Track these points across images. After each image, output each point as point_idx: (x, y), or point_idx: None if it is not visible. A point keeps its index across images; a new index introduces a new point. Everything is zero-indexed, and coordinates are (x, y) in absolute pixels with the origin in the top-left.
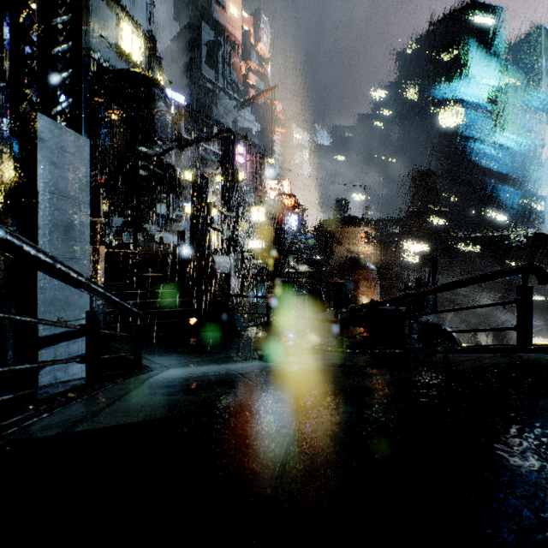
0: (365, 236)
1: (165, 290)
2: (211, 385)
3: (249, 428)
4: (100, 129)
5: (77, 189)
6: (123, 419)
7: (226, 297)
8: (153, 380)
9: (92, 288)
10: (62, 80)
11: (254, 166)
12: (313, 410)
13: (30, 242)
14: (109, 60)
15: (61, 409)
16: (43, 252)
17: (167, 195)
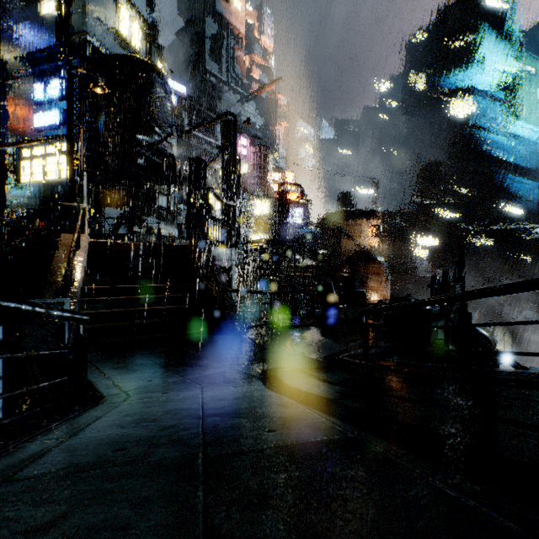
0: (372, 230)
1: (154, 285)
2: None
3: None
4: (97, 117)
5: None
6: None
7: (223, 293)
8: None
9: None
10: None
11: (258, 158)
12: None
13: None
14: (106, 45)
15: None
16: None
17: (167, 187)
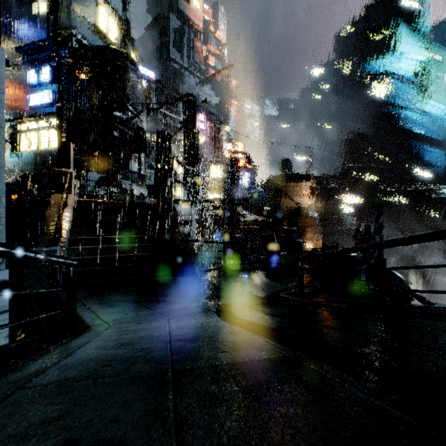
0: (308, 190)
1: (128, 236)
2: None
3: None
4: (81, 98)
5: None
6: None
7: (185, 242)
8: (1, 410)
9: None
10: None
11: (213, 131)
12: None
13: None
14: (88, 38)
15: None
16: None
17: (139, 155)
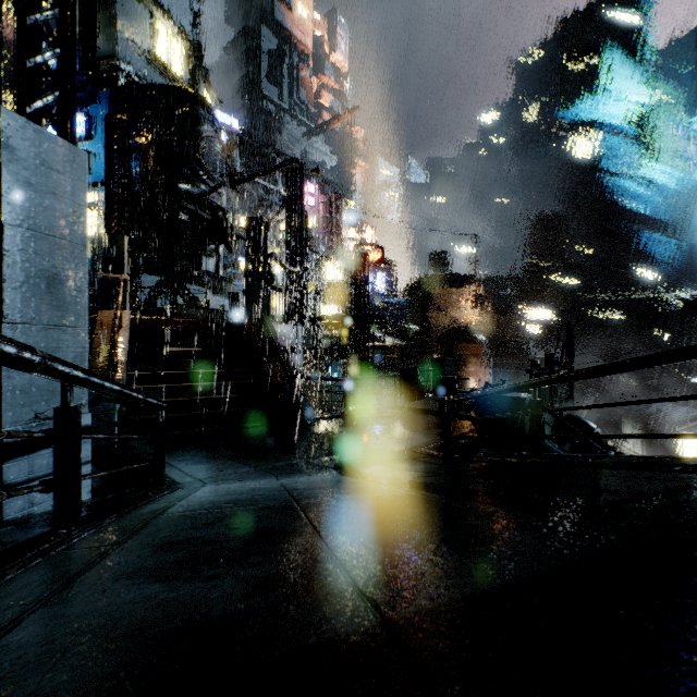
0: (472, 300)
1: (209, 370)
2: (248, 546)
3: None
4: (130, 161)
5: (67, 224)
6: None
7: (290, 380)
8: (161, 521)
9: (58, 371)
10: (45, 63)
11: (329, 209)
12: None
13: None
14: (140, 71)
15: None
16: None
17: (216, 247)
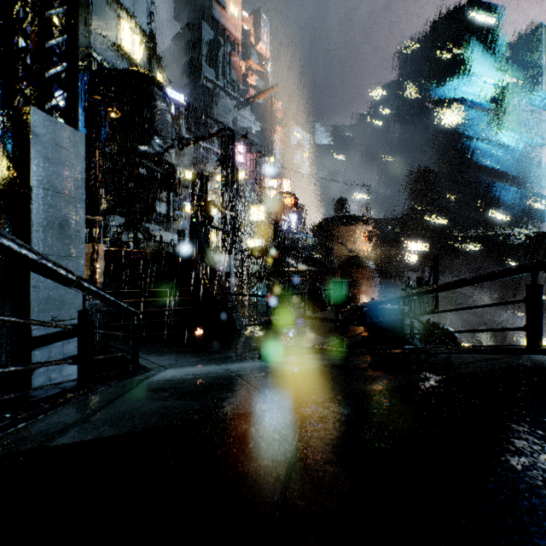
0: (365, 235)
1: (164, 289)
2: (208, 389)
3: (245, 444)
4: (100, 128)
5: (72, 185)
6: (106, 431)
7: (226, 296)
8: (148, 382)
9: (83, 286)
10: (57, 73)
11: (254, 165)
12: (317, 422)
13: (11, 237)
14: (109, 59)
15: (43, 417)
16: (26, 247)
17: (167, 194)
